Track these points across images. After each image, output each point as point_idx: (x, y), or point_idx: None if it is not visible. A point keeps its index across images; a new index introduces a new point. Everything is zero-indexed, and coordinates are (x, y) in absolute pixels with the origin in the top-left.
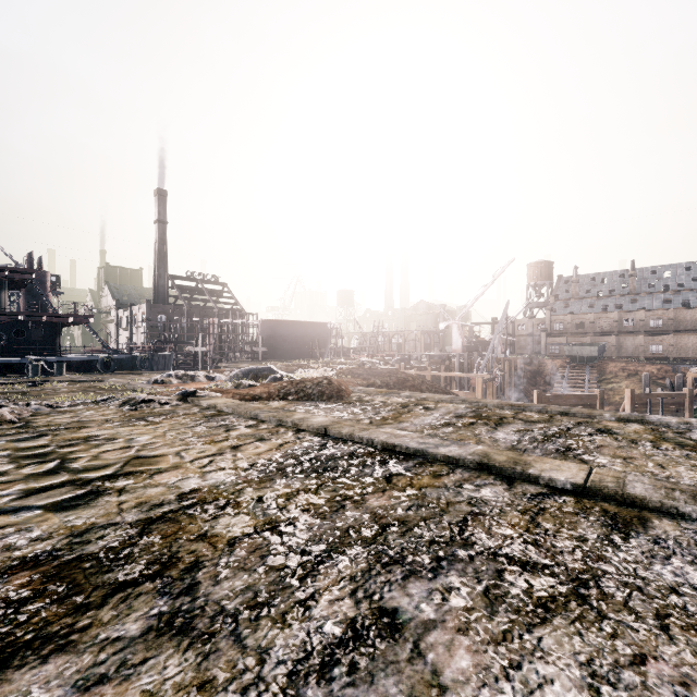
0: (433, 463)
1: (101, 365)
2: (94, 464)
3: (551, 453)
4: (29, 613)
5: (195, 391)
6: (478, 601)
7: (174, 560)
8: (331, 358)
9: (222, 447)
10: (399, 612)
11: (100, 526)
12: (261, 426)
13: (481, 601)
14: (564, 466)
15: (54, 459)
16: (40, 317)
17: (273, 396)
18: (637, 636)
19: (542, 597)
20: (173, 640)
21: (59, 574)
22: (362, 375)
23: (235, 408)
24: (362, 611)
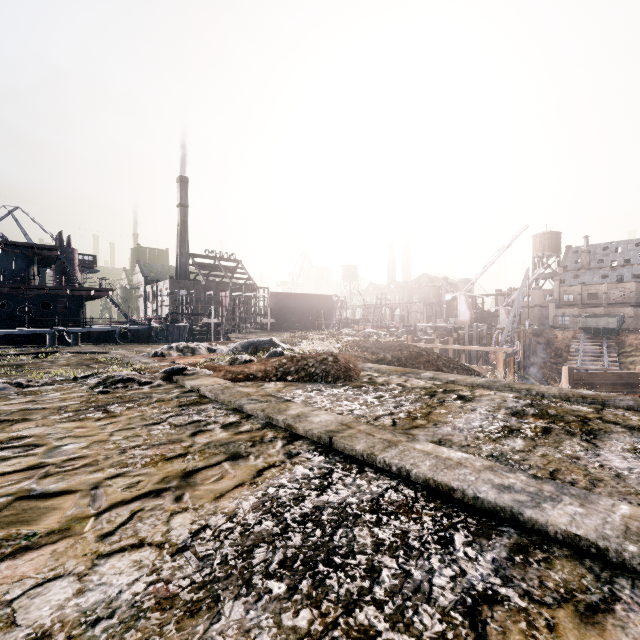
0: (547, 550)
1: (119, 335)
2: None
3: None
4: None
5: (183, 368)
6: None
7: None
8: (336, 330)
9: (170, 472)
10: None
11: None
12: (243, 426)
13: None
14: None
15: None
16: (65, 290)
17: (270, 376)
18: None
19: None
20: None
21: None
22: (369, 348)
23: (218, 394)
24: None
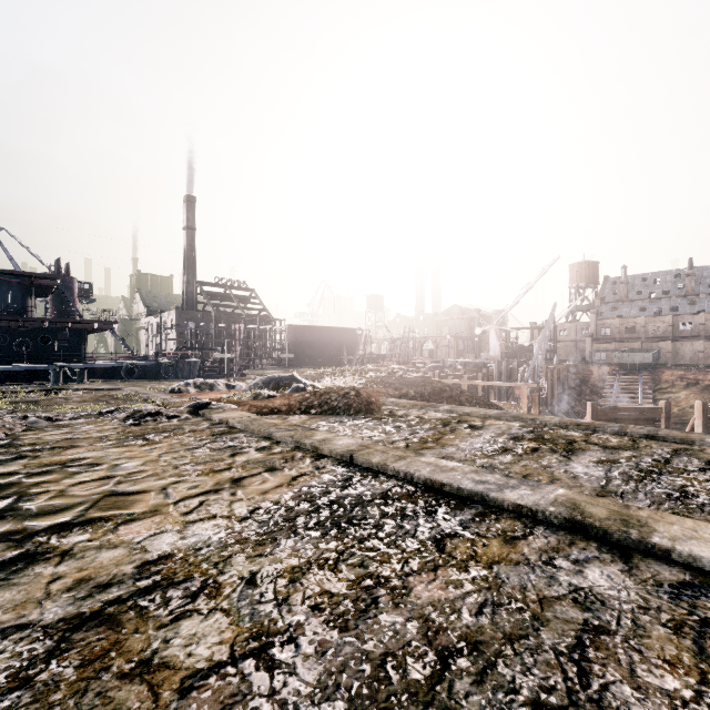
0: (500, 515)
1: (125, 372)
2: (54, 504)
3: (663, 501)
4: None
5: (208, 403)
6: None
7: None
8: (360, 365)
9: (221, 479)
10: None
11: None
12: (275, 449)
13: None
14: (704, 531)
15: (12, 494)
16: (66, 323)
17: (294, 410)
18: None
19: None
20: None
21: None
22: (393, 384)
23: (248, 425)
24: None
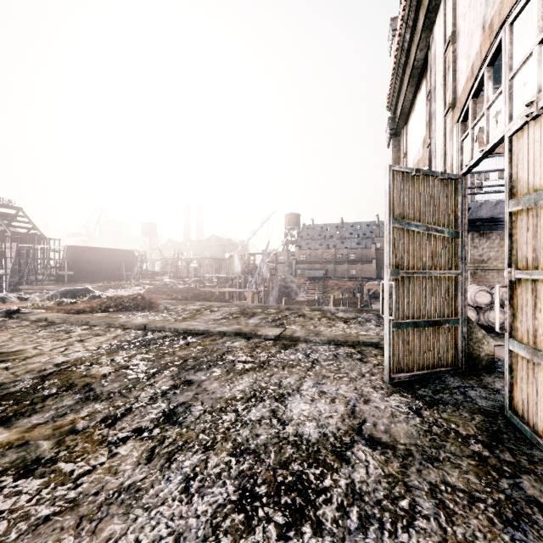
0: (213, 336)
1: None
2: None
3: (272, 326)
4: (1, 410)
5: (18, 309)
6: (224, 373)
7: (74, 385)
8: (138, 280)
9: (70, 341)
10: (192, 380)
11: (9, 382)
12: (95, 328)
13: (225, 373)
14: (274, 330)
15: None
16: None
17: (96, 310)
18: (274, 371)
19: (248, 368)
20: (93, 401)
21: (3, 399)
22: (166, 292)
23: (67, 319)
24: (177, 382)
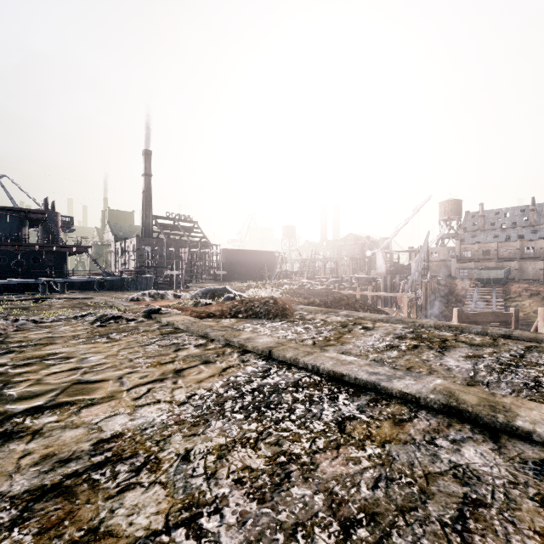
0: (389, 400)
1: (97, 285)
2: (31, 390)
3: (521, 389)
4: None
5: (159, 309)
6: None
7: None
8: (277, 280)
9: (166, 370)
10: None
11: None
12: (209, 345)
13: None
14: None
15: None
16: (51, 247)
17: (225, 314)
18: None
19: None
20: None
21: None
22: (303, 294)
23: (189, 326)
24: None
